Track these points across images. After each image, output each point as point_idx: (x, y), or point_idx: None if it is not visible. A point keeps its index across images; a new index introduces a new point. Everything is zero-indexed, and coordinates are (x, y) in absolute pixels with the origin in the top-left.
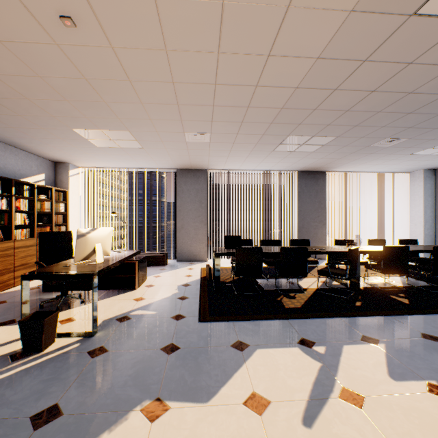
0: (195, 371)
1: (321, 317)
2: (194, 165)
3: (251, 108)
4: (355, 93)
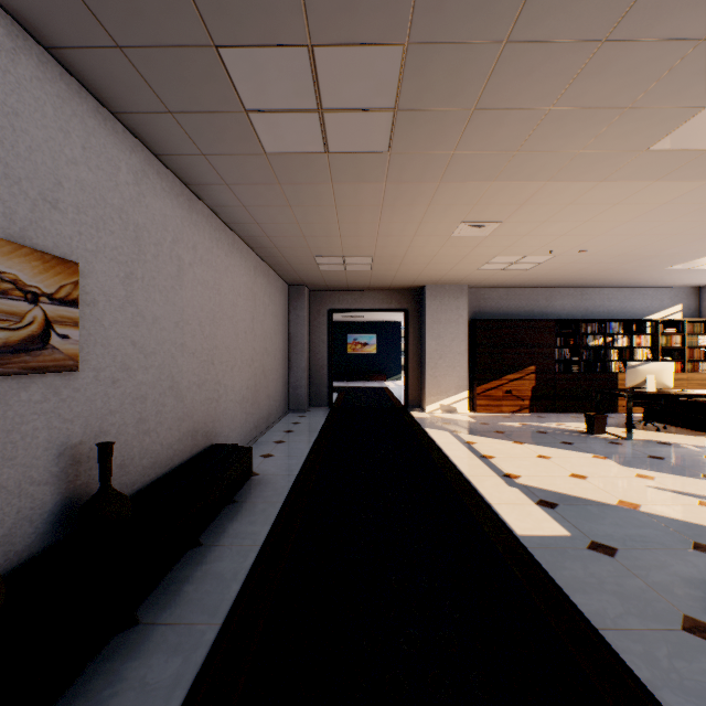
0: (644, 464)
1: None
2: None
3: None
4: None
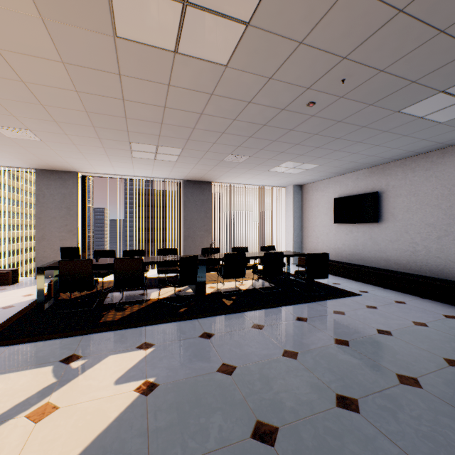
0: None
1: (125, 328)
2: (56, 166)
3: (48, 106)
4: (149, 106)
